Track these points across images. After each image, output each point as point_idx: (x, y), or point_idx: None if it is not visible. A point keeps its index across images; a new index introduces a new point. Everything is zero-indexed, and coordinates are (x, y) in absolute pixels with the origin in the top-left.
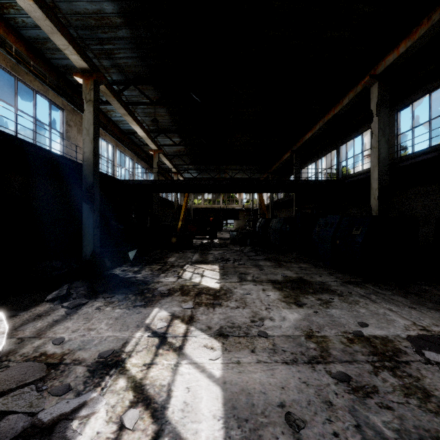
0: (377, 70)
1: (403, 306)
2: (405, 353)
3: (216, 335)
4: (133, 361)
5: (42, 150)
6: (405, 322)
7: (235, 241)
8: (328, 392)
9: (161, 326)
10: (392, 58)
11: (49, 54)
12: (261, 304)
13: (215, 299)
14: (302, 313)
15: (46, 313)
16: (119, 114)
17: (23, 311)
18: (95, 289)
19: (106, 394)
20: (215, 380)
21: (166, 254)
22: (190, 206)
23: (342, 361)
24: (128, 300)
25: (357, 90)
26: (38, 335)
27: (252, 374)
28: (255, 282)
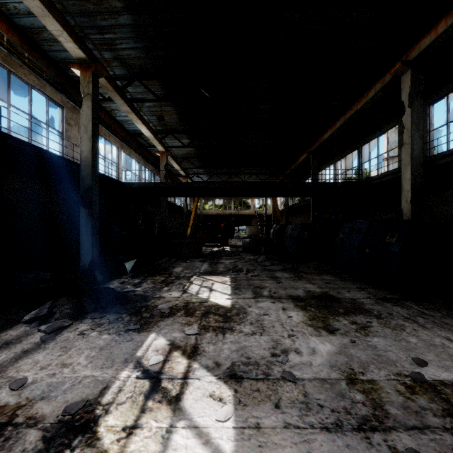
0: (409, 56)
1: None
2: None
3: (227, 377)
4: (109, 422)
5: (32, 148)
6: None
7: (248, 249)
8: None
9: (155, 362)
10: (429, 40)
11: (46, 46)
12: (282, 330)
13: (225, 321)
14: (335, 342)
15: (17, 340)
16: (124, 113)
17: None
18: (84, 307)
19: None
20: None
21: (172, 263)
22: (200, 212)
23: (408, 427)
24: (120, 321)
25: (385, 80)
26: None
27: (279, 450)
28: (273, 299)
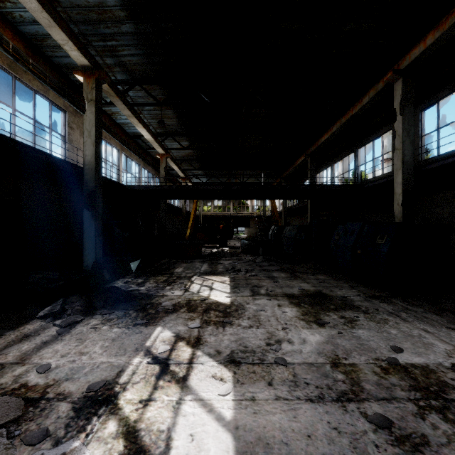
0: (400, 65)
1: (440, 326)
2: (453, 387)
3: (227, 362)
4: (127, 397)
5: (39, 153)
6: (445, 346)
7: (246, 250)
8: (367, 443)
9: (163, 350)
10: (418, 51)
11: (50, 52)
12: (277, 323)
13: (225, 316)
14: (324, 334)
15: (35, 333)
16: (125, 116)
17: (9, 330)
18: (93, 304)
19: (91, 444)
20: (225, 424)
21: (172, 264)
22: (199, 213)
23: (378, 398)
24: (128, 317)
25: (379, 87)
26: (21, 360)
27: (270, 416)
28: (269, 297)
